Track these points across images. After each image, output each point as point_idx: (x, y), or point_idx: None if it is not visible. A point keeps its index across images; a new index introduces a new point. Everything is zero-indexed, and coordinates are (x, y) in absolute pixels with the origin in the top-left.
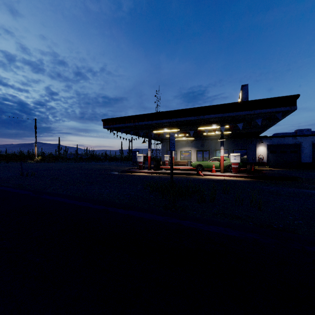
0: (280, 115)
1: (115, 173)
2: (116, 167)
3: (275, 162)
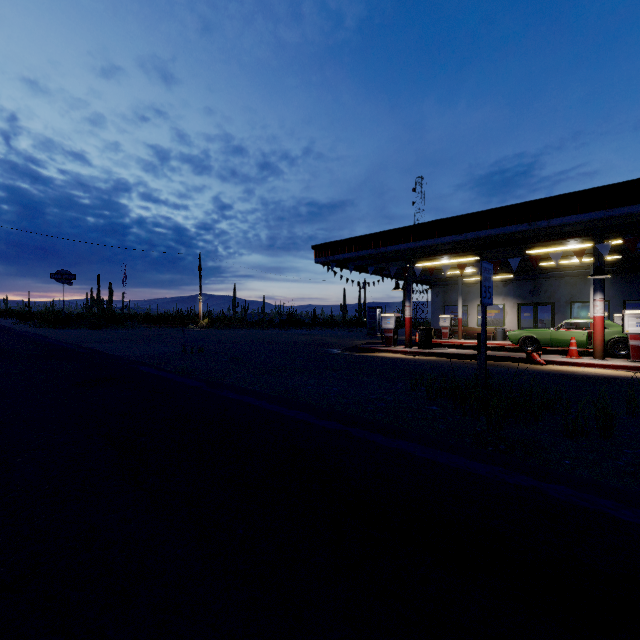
0: None
1: (338, 352)
2: (338, 340)
3: None
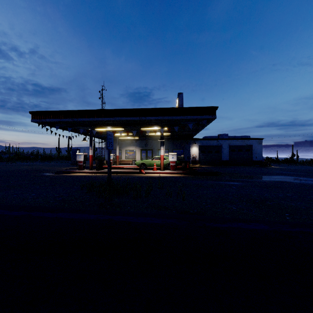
0: (205, 122)
1: (49, 174)
2: (51, 168)
3: (205, 160)
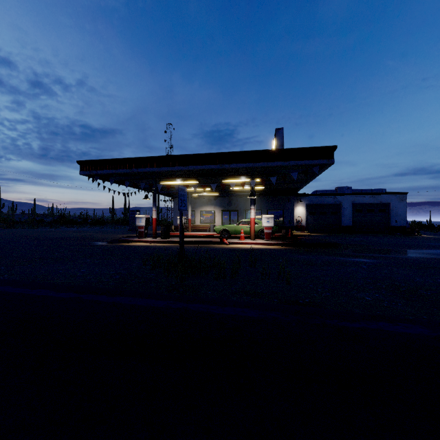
0: (317, 169)
1: (101, 244)
2: (103, 235)
3: (315, 226)
